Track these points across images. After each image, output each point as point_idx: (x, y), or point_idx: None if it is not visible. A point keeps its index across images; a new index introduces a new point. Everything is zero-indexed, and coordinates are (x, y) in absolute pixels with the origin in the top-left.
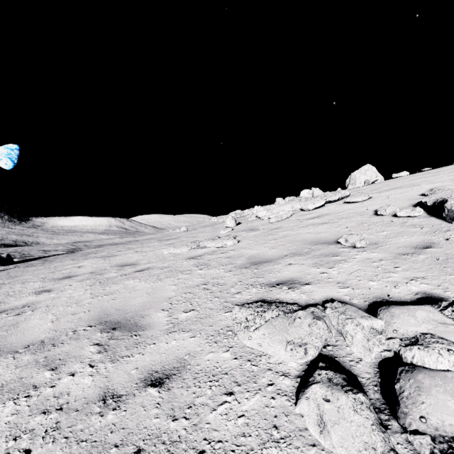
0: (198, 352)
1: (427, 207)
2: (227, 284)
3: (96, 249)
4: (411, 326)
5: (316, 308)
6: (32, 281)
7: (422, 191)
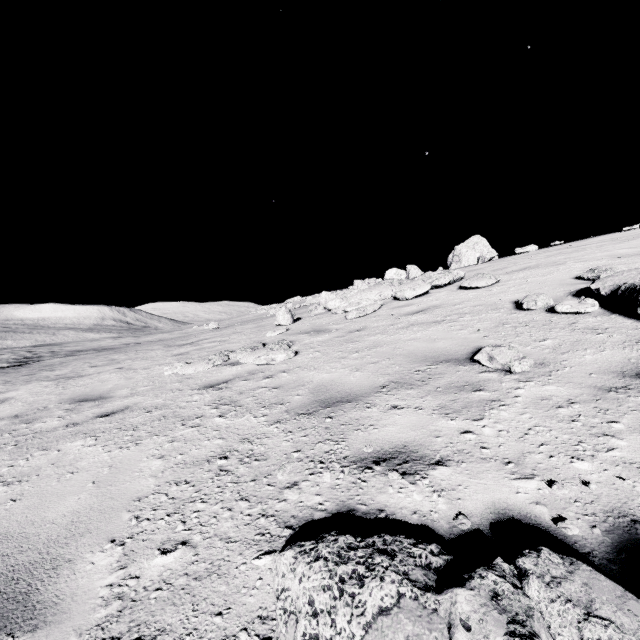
0: None
1: (596, 297)
2: (270, 458)
3: (64, 359)
4: None
5: (500, 575)
6: None
7: (575, 273)
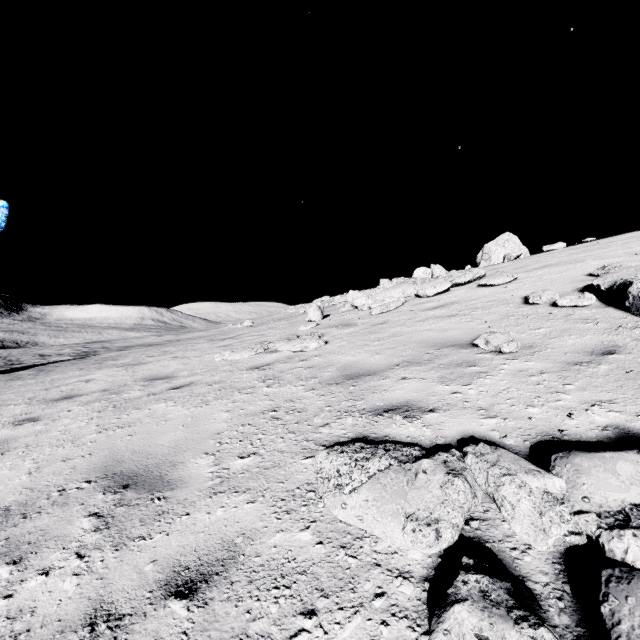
0: (259, 530)
1: (599, 293)
2: (308, 411)
3: (119, 353)
4: (612, 491)
5: (450, 454)
6: (13, 403)
7: (589, 270)
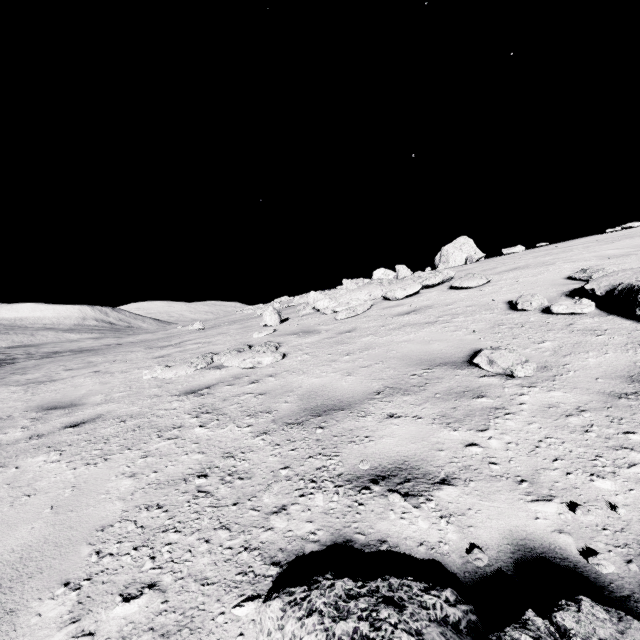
0: None
1: (590, 298)
2: (255, 477)
3: (39, 361)
4: None
5: (536, 637)
6: None
7: (566, 273)
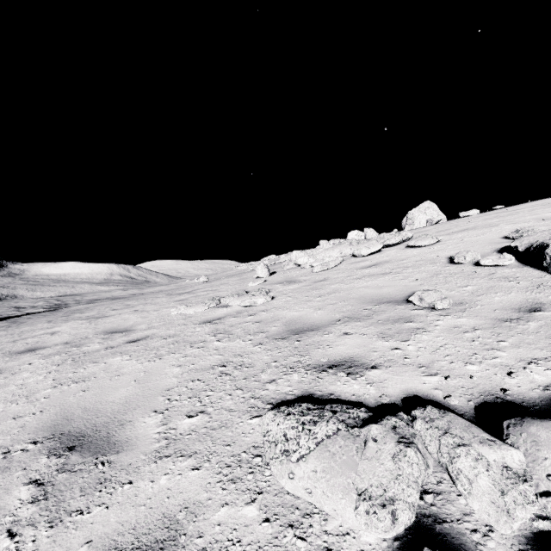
0: (203, 503)
1: (516, 253)
2: (255, 366)
3: (87, 305)
4: None
5: (399, 418)
6: None
7: (504, 233)
